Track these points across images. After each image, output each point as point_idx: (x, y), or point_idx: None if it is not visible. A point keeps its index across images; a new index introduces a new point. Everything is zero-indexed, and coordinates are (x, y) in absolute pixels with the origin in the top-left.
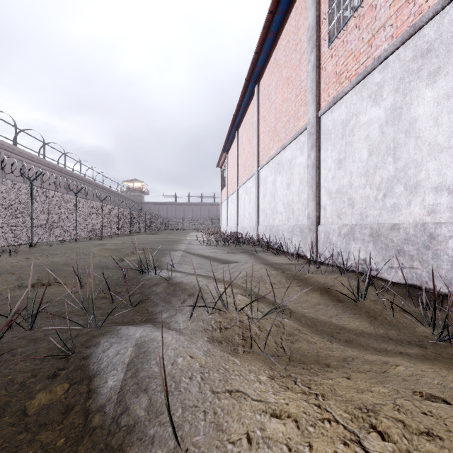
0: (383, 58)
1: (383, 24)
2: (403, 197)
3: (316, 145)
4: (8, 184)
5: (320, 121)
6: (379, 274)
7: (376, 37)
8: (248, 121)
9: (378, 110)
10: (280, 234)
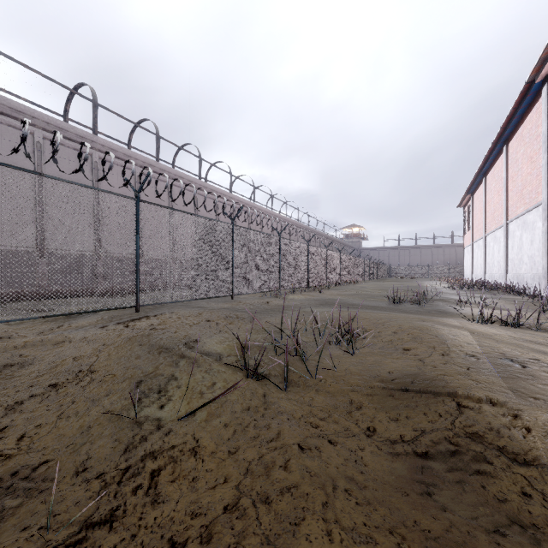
0: None
1: None
2: None
3: (547, 218)
4: (321, 251)
5: None
6: None
7: None
8: (496, 173)
9: None
10: (525, 281)
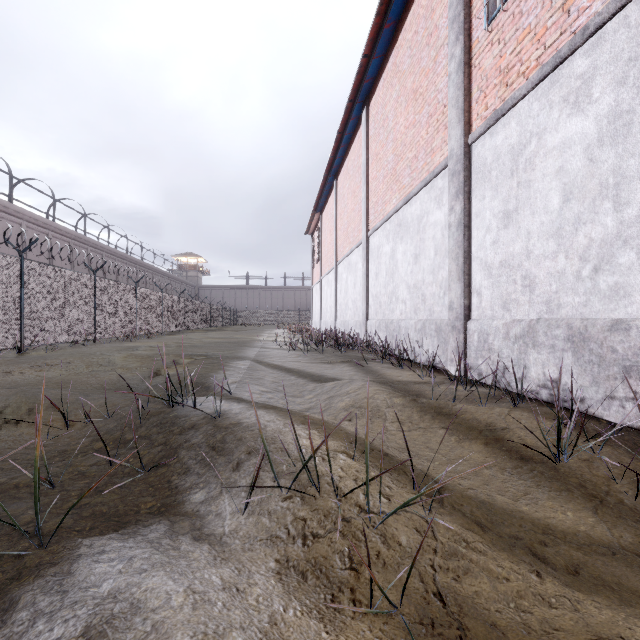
0: (593, 28)
1: None
2: (636, 272)
3: (463, 191)
4: None
5: (472, 151)
6: (585, 407)
7: None
8: (351, 163)
9: (582, 122)
10: (403, 334)
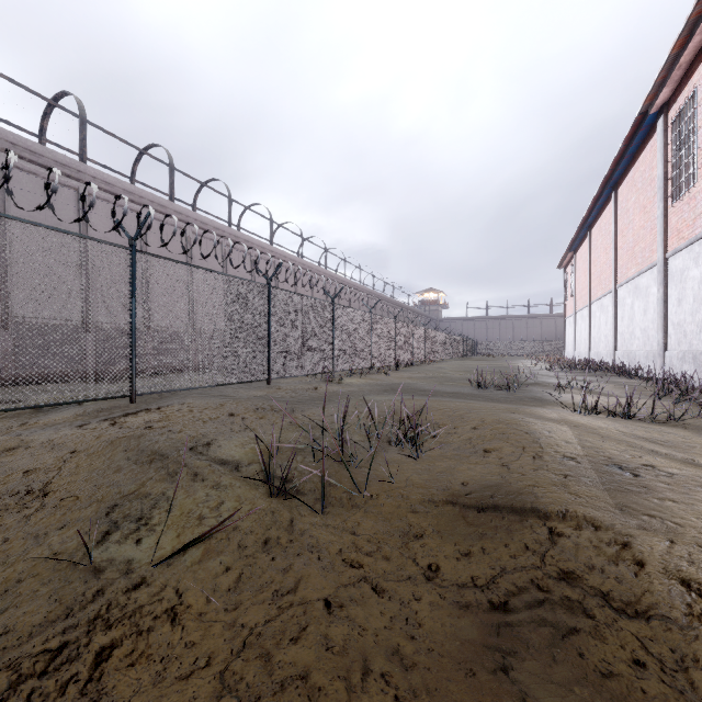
0: (698, 238)
1: (699, 214)
2: None
3: (663, 283)
4: (388, 321)
5: (667, 262)
6: (695, 385)
7: (696, 221)
8: (603, 225)
9: (697, 272)
10: (637, 360)
